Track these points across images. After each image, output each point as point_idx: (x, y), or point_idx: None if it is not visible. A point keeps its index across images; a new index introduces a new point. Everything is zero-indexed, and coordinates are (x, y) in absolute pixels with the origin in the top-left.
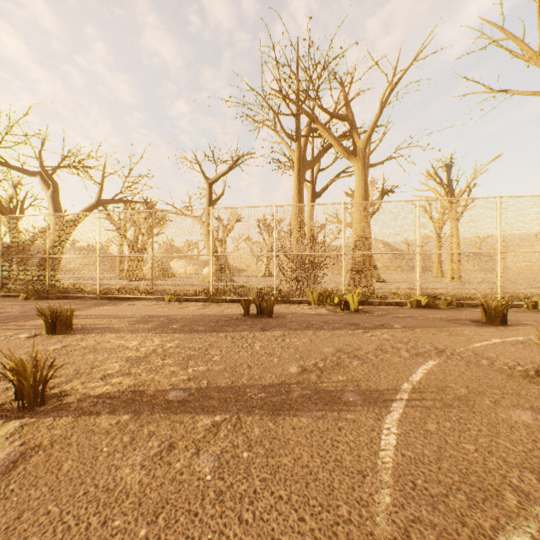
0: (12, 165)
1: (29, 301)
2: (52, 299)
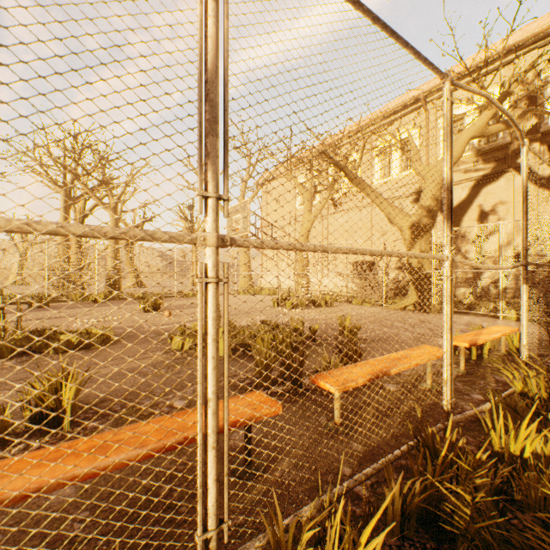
0: None
1: None
2: None
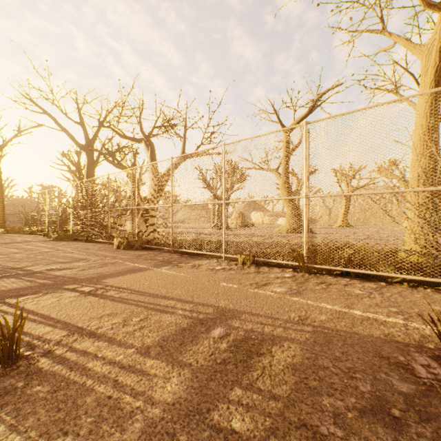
0: (127, 136)
1: (117, 251)
2: (136, 250)
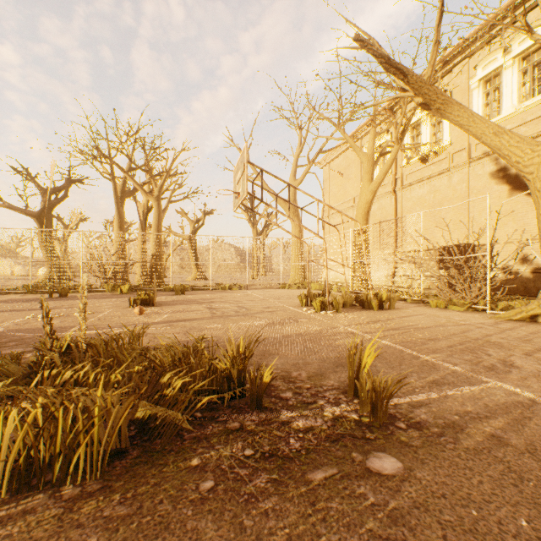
0: None
1: None
2: None
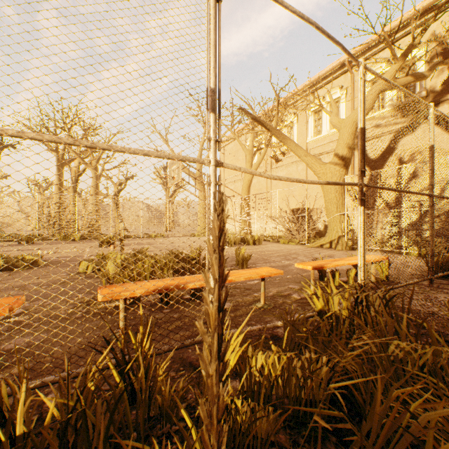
0: None
1: None
2: None
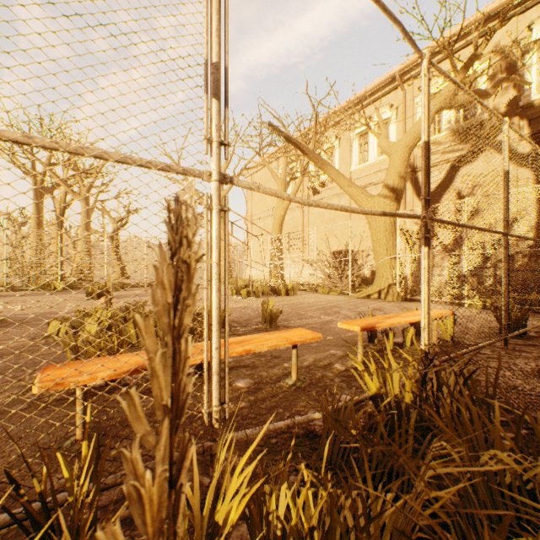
0: None
1: None
2: None
